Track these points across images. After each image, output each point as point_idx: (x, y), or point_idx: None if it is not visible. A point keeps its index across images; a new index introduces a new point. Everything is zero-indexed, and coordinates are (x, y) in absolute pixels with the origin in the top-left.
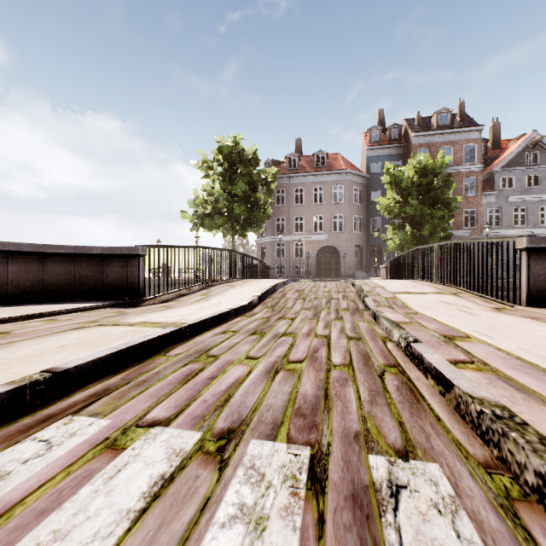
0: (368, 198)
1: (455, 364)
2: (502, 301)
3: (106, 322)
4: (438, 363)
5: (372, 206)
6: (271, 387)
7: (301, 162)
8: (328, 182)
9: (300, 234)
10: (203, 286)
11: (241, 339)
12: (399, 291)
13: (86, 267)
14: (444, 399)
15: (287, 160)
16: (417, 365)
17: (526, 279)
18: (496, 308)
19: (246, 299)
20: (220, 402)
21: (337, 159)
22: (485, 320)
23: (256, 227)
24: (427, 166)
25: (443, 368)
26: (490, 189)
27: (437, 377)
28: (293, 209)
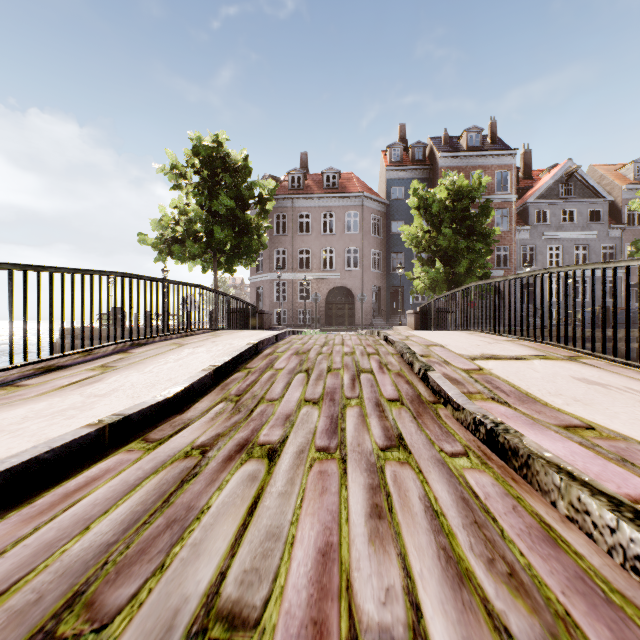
0: (389, 229)
1: None
2: None
3: None
4: None
5: (393, 240)
6: None
7: (307, 181)
8: (341, 208)
9: (306, 271)
10: (125, 345)
11: None
12: (475, 353)
13: None
14: None
15: (289, 178)
16: None
17: None
18: None
19: (183, 377)
20: None
21: (351, 179)
22: None
23: (248, 259)
24: (462, 189)
25: None
26: (523, 224)
27: None
28: (296, 239)
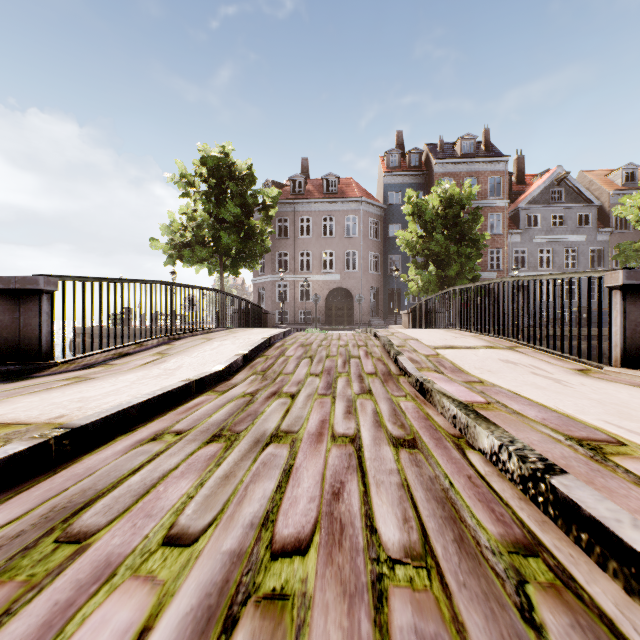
0: (386, 232)
1: None
2: (580, 359)
3: None
4: None
5: (390, 242)
6: None
7: (308, 186)
8: (340, 212)
9: (307, 273)
10: (165, 339)
11: (184, 456)
12: (440, 345)
13: None
14: None
15: (290, 183)
16: (588, 548)
17: (621, 329)
18: (579, 369)
19: (223, 359)
20: None
21: (350, 184)
22: (592, 394)
23: (251, 262)
24: (454, 196)
25: None
26: (515, 228)
27: None
28: (298, 242)
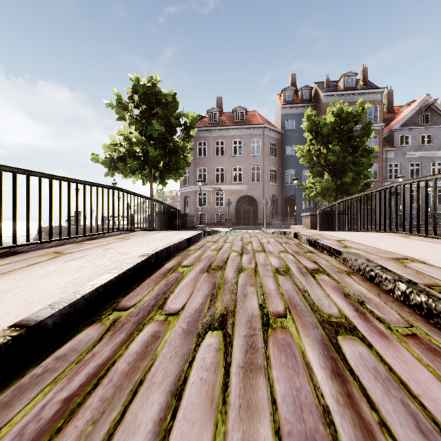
0: (283, 152)
1: None
2: None
3: None
4: None
5: (286, 160)
6: None
7: (222, 117)
8: (247, 136)
9: (221, 184)
10: None
11: None
12: None
13: None
14: None
15: (208, 114)
16: None
17: None
18: None
19: None
20: None
21: (255, 115)
22: None
23: (176, 174)
24: (347, 114)
25: None
26: (389, 146)
27: None
28: (214, 160)
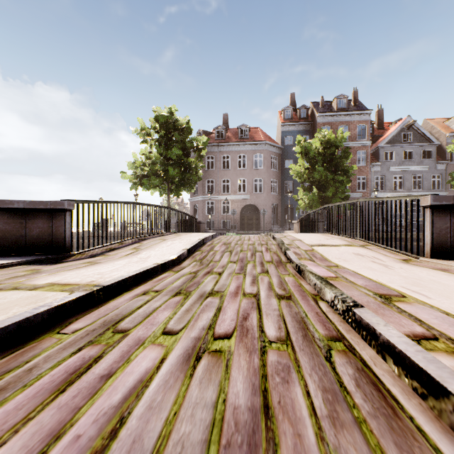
0: (283, 165)
1: (419, 343)
2: (406, 253)
3: (5, 285)
4: (404, 345)
5: (286, 172)
6: (188, 393)
7: (228, 133)
8: (250, 151)
9: (227, 194)
10: (136, 239)
11: (163, 302)
12: (315, 243)
13: (6, 221)
14: (426, 404)
15: (215, 131)
16: (365, 338)
17: (430, 233)
18: (404, 259)
19: (175, 252)
20: (101, 439)
21: (257, 132)
22: (403, 273)
23: (189, 187)
24: (330, 140)
25: (415, 356)
26: (376, 161)
27: (407, 367)
28: (220, 173)
